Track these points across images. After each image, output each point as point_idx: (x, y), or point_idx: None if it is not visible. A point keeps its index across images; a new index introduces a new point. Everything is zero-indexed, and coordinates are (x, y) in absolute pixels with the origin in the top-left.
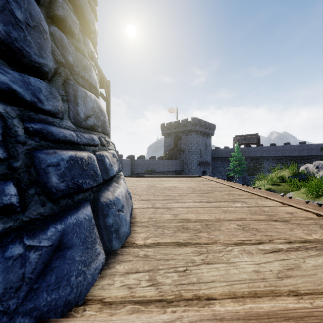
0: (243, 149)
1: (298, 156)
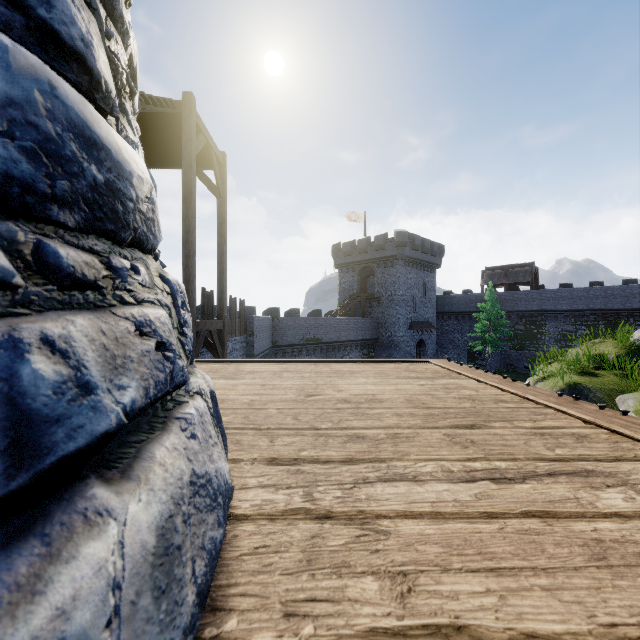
0: (501, 295)
1: (622, 310)
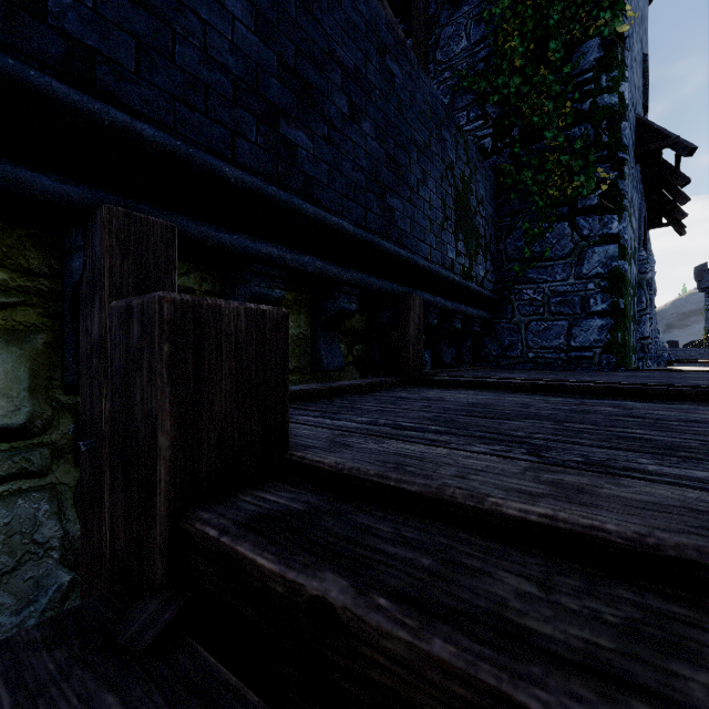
0: None
1: None
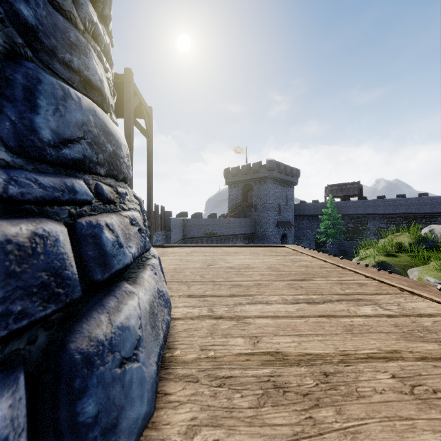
0: (338, 203)
1: (417, 214)
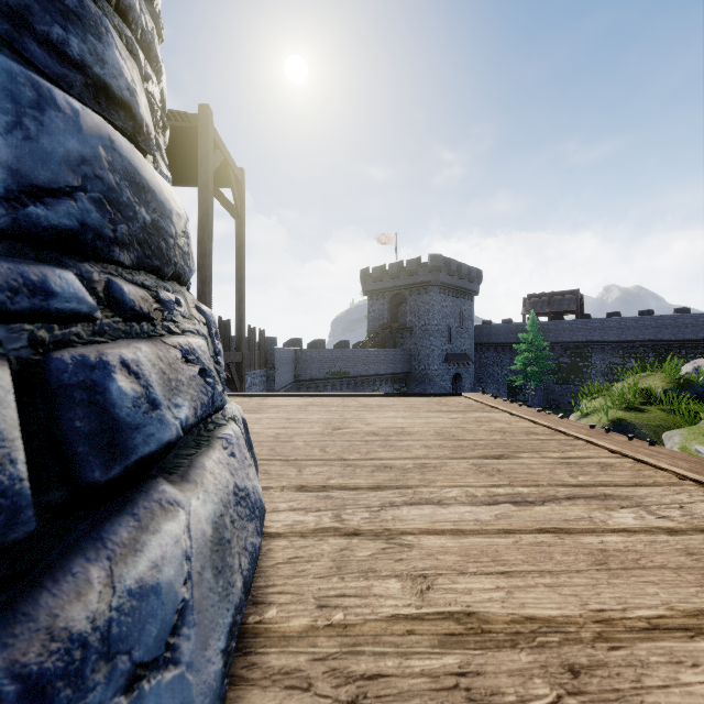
0: (544, 324)
1: (673, 341)
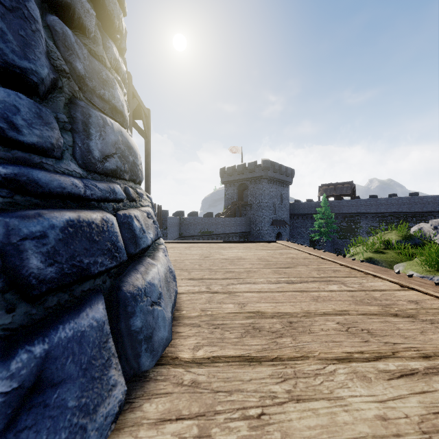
0: (332, 202)
1: (408, 213)
